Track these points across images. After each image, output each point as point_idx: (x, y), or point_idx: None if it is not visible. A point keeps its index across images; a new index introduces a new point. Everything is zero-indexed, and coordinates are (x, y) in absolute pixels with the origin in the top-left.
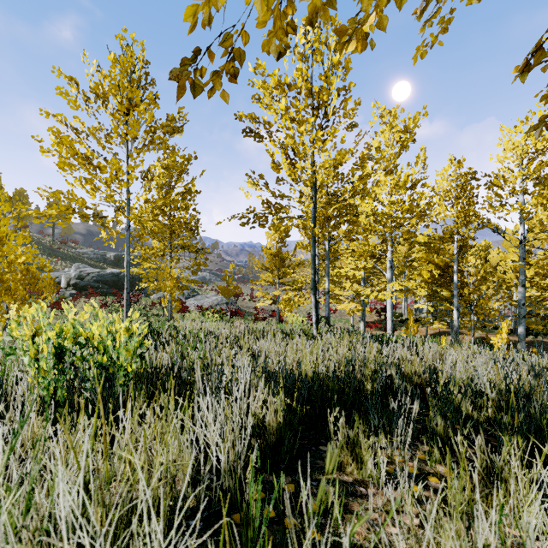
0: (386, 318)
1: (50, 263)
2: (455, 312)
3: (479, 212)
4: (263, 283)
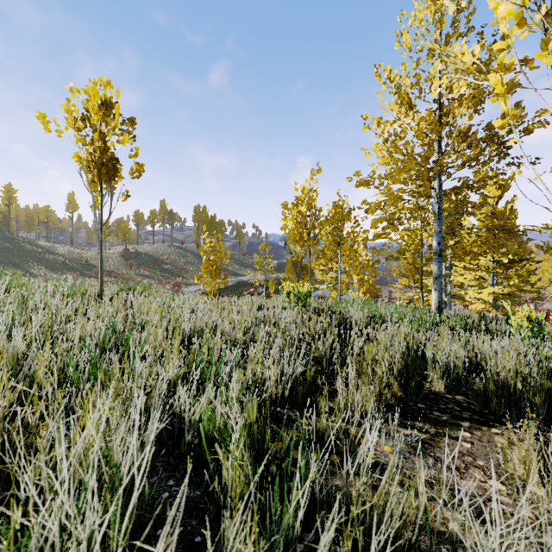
0: None
1: (241, 270)
2: None
3: None
4: (400, 286)
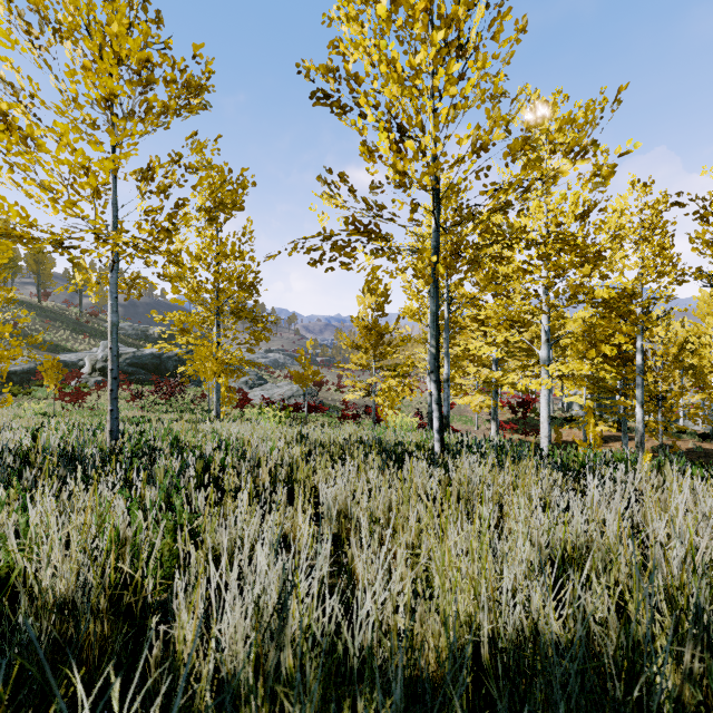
0: (525, 417)
1: (75, 341)
2: (639, 409)
3: (678, 259)
4: (353, 367)
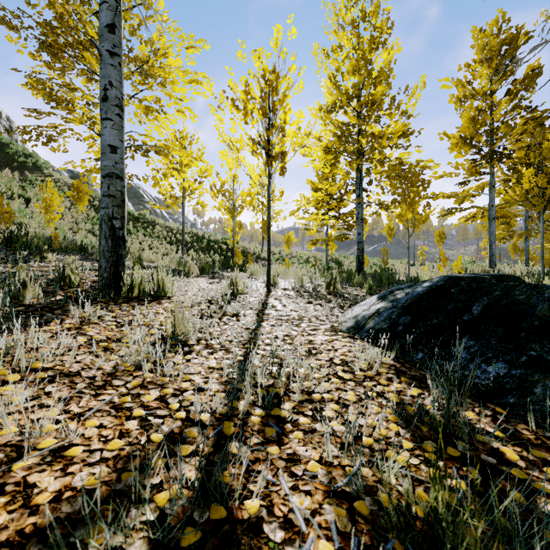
0: None
1: None
2: None
3: None
4: None
